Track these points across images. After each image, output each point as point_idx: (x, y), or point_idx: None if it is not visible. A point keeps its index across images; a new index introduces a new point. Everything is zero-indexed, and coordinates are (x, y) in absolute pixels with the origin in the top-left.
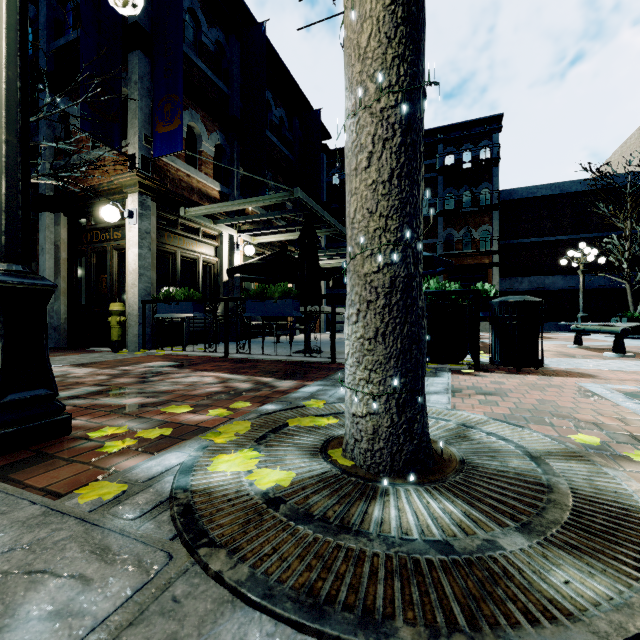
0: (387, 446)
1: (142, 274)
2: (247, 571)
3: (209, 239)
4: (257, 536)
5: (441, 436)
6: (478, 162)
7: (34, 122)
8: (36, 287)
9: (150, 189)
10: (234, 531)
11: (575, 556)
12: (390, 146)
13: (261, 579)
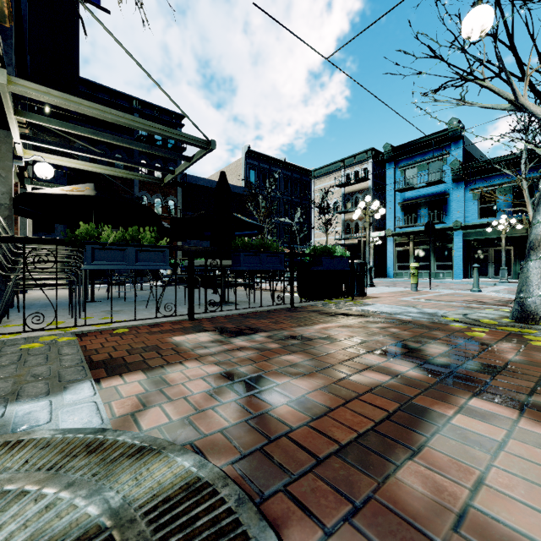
0: None
1: None
2: None
3: None
4: None
5: (499, 315)
6: (167, 144)
7: None
8: None
9: None
10: None
11: None
12: None
13: None
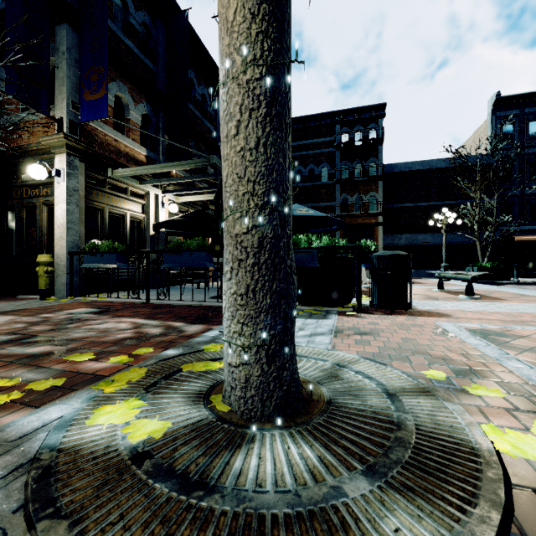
0: (258, 393)
1: (70, 228)
2: None
3: (136, 197)
4: (108, 500)
5: (316, 376)
6: (367, 141)
7: None
8: None
9: (78, 151)
10: (86, 496)
11: (409, 499)
12: (256, 116)
13: None
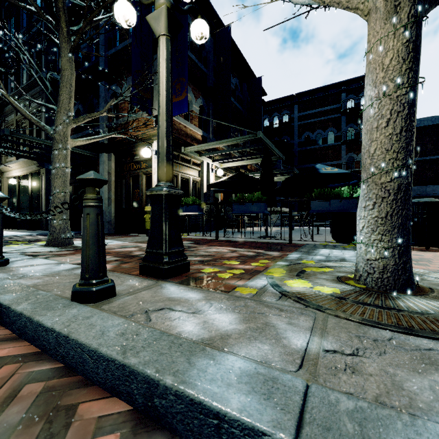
0: (392, 275)
1: None
2: (359, 317)
3: (195, 166)
4: (348, 308)
5: None
6: None
7: (96, 100)
8: (178, 194)
9: None
10: (334, 306)
11: None
12: (401, 115)
13: (369, 320)
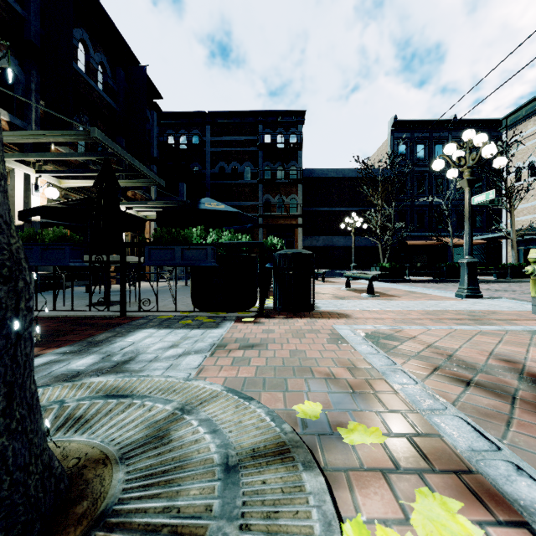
0: None
1: None
2: None
3: None
4: None
5: (128, 442)
6: (288, 144)
7: None
8: None
9: None
10: None
11: None
12: None
13: None
